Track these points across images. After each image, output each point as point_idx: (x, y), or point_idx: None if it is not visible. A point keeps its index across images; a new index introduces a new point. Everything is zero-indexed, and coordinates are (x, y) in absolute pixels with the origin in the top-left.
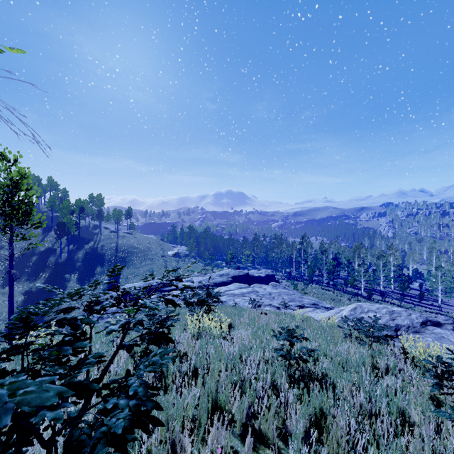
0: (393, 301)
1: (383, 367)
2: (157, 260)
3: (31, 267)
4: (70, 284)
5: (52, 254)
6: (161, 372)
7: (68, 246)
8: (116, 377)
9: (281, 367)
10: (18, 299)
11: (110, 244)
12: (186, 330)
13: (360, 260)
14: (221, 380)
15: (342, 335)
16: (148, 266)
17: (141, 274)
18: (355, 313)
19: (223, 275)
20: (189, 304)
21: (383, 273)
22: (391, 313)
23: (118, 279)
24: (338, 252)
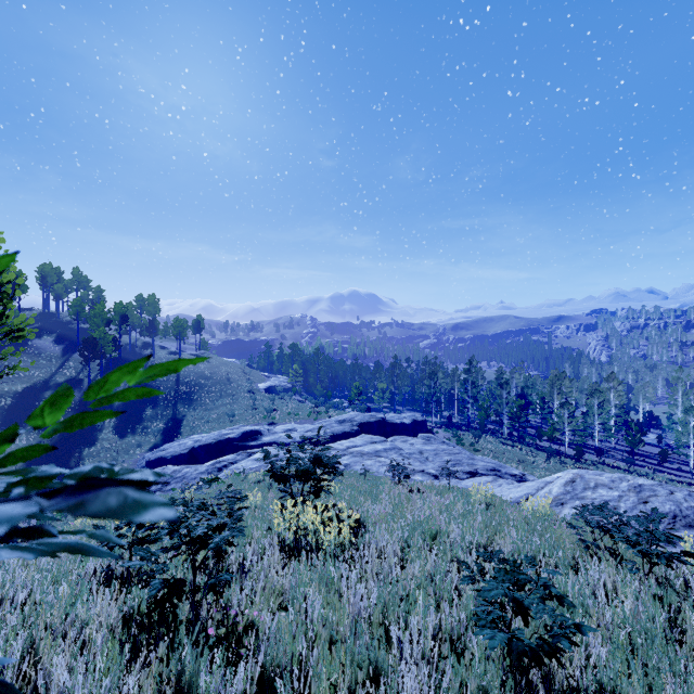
0: (616, 464)
1: None
2: (241, 398)
3: None
4: (103, 434)
5: (75, 387)
6: (177, 693)
7: (101, 375)
8: None
9: (507, 693)
10: None
11: None
12: (274, 529)
13: (562, 398)
14: None
15: (580, 544)
16: (227, 407)
17: (215, 420)
18: (575, 490)
19: (345, 421)
20: (279, 479)
21: (599, 418)
22: (639, 489)
23: (179, 427)
24: (526, 386)
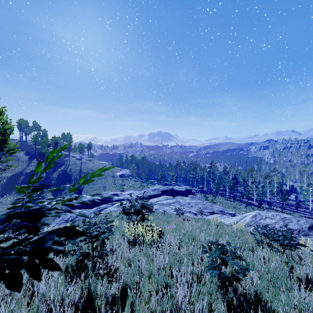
0: (277, 209)
1: (302, 277)
2: (109, 179)
3: (20, 184)
4: (47, 195)
5: (34, 174)
6: (89, 294)
7: None
8: (35, 305)
9: (217, 292)
10: (10, 206)
11: (76, 168)
12: (124, 235)
13: (252, 179)
14: (152, 305)
15: (255, 241)
16: (102, 183)
17: (97, 189)
18: (256, 219)
19: (155, 190)
20: (127, 214)
21: (269, 188)
22: (284, 219)
23: (81, 192)
24: (236, 174)
